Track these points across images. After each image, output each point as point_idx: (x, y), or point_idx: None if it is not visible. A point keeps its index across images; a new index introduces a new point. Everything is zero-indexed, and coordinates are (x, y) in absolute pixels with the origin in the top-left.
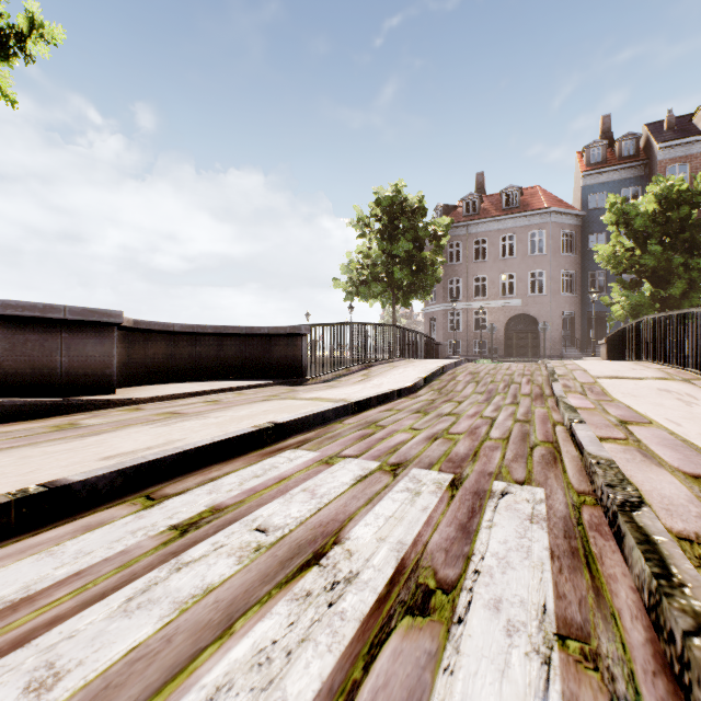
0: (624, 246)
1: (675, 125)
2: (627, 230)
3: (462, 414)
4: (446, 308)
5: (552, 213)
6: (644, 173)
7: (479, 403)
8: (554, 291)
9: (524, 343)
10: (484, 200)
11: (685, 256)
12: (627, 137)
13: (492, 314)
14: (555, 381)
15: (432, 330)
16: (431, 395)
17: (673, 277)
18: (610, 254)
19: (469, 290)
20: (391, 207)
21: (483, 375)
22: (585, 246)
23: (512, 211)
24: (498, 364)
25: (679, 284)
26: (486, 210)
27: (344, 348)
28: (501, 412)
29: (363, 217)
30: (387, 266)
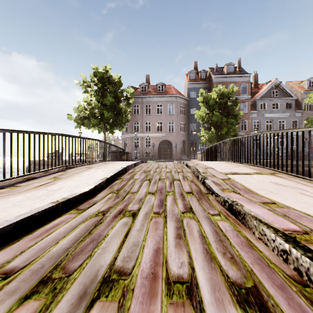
0: (205, 112)
1: (218, 70)
2: (207, 105)
3: (133, 275)
4: (132, 136)
5: (177, 97)
6: (208, 86)
7: (155, 215)
8: (178, 131)
9: (166, 153)
10: (150, 87)
11: (227, 118)
12: (203, 71)
13: (153, 140)
14: (206, 179)
15: (126, 146)
16: (106, 201)
17: (223, 126)
18: (201, 115)
19: (143, 128)
20: (103, 78)
21: (153, 173)
22: (189, 113)
23: (161, 94)
24: (160, 164)
25: (225, 129)
26: (151, 92)
27: (44, 154)
28: (189, 244)
29: (86, 81)
30: (100, 110)
